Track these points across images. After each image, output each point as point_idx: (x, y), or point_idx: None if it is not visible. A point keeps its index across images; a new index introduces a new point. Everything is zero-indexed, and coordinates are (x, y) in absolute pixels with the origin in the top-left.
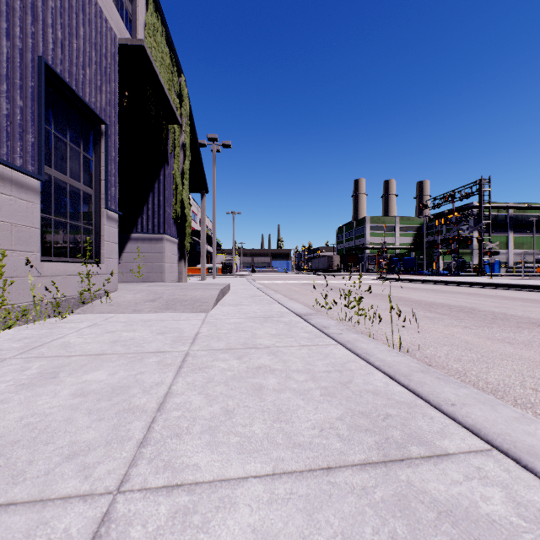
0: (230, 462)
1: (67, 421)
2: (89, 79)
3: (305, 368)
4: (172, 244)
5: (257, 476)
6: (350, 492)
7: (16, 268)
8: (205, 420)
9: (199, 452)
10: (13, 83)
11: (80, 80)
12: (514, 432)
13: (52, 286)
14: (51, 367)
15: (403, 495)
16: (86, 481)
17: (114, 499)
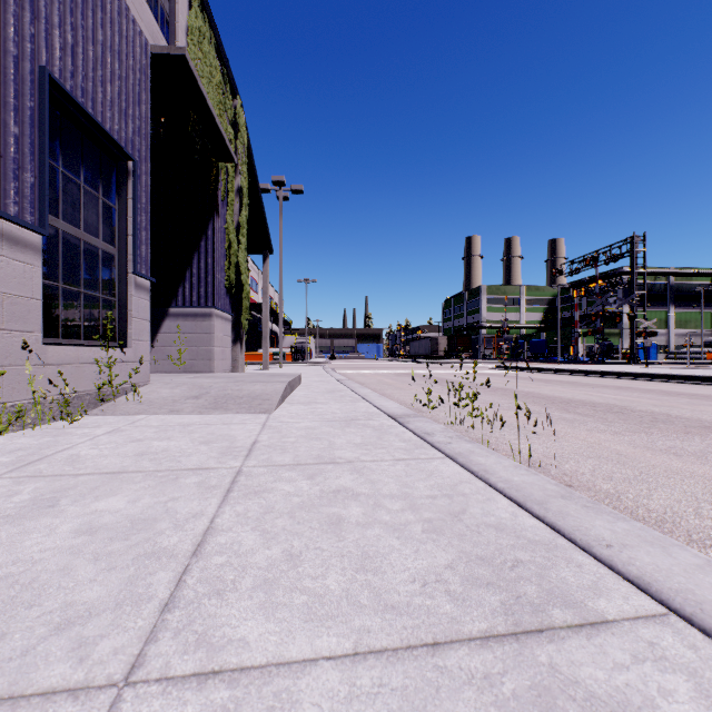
0: (293, 635)
1: (62, 571)
2: (111, 100)
3: (401, 492)
4: (224, 321)
5: (331, 657)
6: (467, 682)
7: (9, 354)
8: (259, 570)
9: (248, 619)
10: (5, 103)
11: (98, 100)
12: (698, 588)
13: (60, 378)
14: (49, 491)
15: (545, 688)
16: (80, 666)
17: (119, 696)
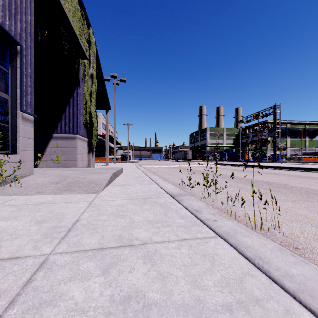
0: None
1: None
2: (3, 5)
3: (194, 297)
4: (83, 141)
5: None
6: None
7: None
8: None
9: None
10: None
11: None
12: None
13: None
14: None
15: None
16: None
17: None
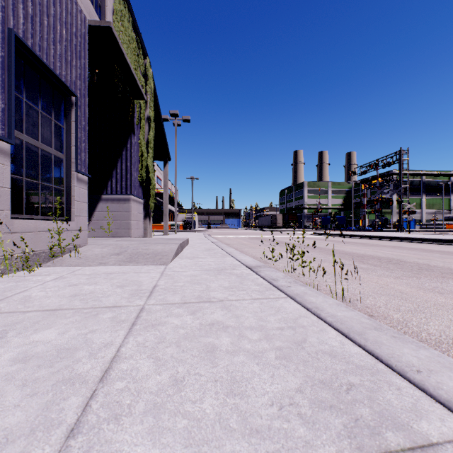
0: None
1: None
2: (60, 54)
3: (258, 324)
4: (138, 204)
5: None
6: None
7: None
8: (150, 394)
9: (138, 445)
10: None
11: (51, 54)
12: None
13: (23, 241)
14: (2, 325)
15: None
16: None
17: None
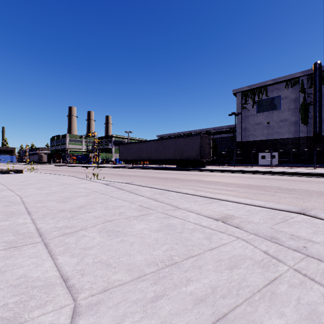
0: None
1: None
2: None
3: None
4: None
5: None
6: None
7: None
8: None
9: None
10: None
11: None
12: None
13: None
14: None
15: None
16: None
17: None
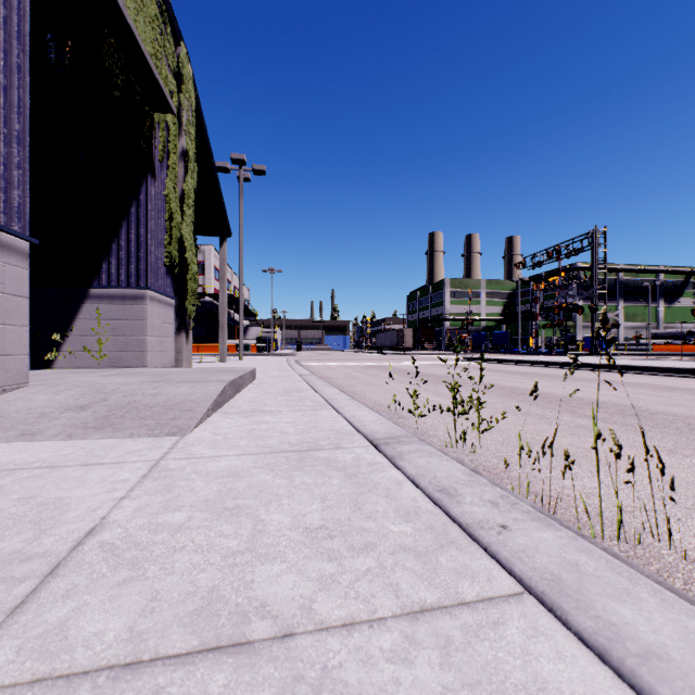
0: None
1: None
2: None
3: None
4: (163, 306)
5: None
6: None
7: None
8: None
9: None
10: None
11: None
12: None
13: None
14: None
15: None
16: None
17: None
